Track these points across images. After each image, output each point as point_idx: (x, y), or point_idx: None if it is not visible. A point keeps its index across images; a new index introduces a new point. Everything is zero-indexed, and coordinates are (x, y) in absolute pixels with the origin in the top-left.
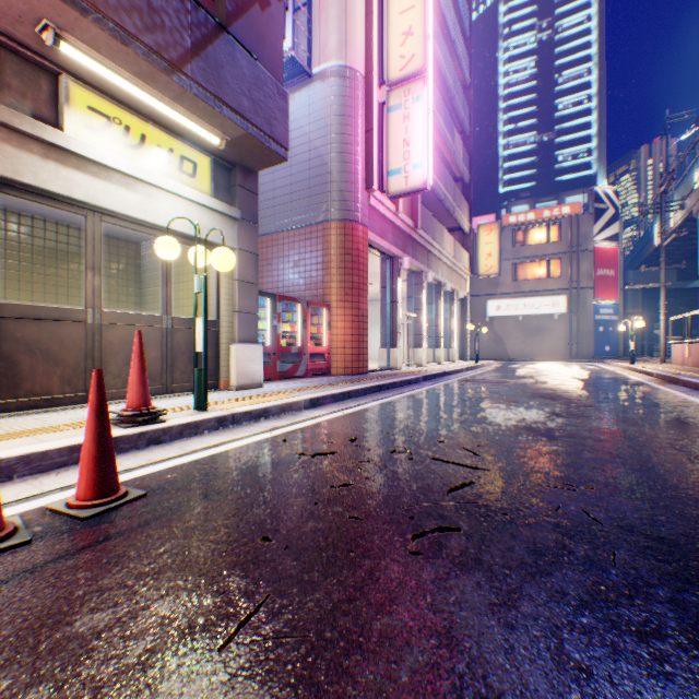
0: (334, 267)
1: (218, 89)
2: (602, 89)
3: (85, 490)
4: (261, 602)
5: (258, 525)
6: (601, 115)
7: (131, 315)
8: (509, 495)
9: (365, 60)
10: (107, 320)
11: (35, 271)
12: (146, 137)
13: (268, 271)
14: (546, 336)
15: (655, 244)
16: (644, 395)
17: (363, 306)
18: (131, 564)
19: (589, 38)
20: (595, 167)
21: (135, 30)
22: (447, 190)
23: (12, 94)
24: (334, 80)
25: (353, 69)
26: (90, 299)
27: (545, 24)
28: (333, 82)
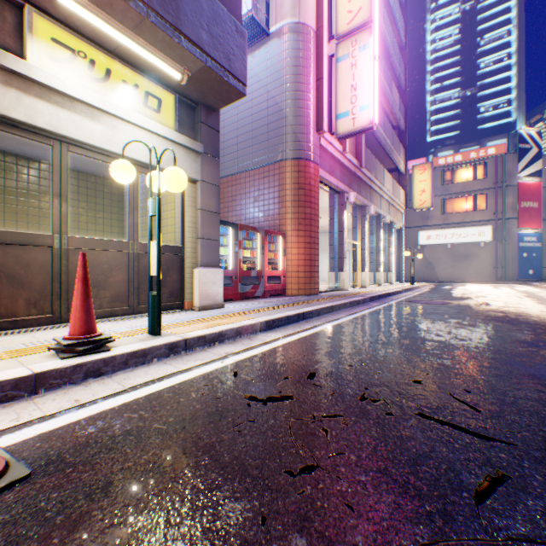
0: (289, 200)
1: (177, 19)
2: (521, 46)
3: None
4: None
5: None
6: (520, 69)
7: (98, 240)
8: None
9: (316, 17)
10: (74, 245)
11: (30, 205)
12: (111, 71)
13: (232, 206)
14: (473, 262)
15: None
16: None
17: (314, 234)
18: None
19: (508, 4)
20: (515, 115)
21: None
22: (386, 135)
23: None
24: (289, 35)
25: (305, 24)
26: (56, 225)
27: None
28: (288, 37)
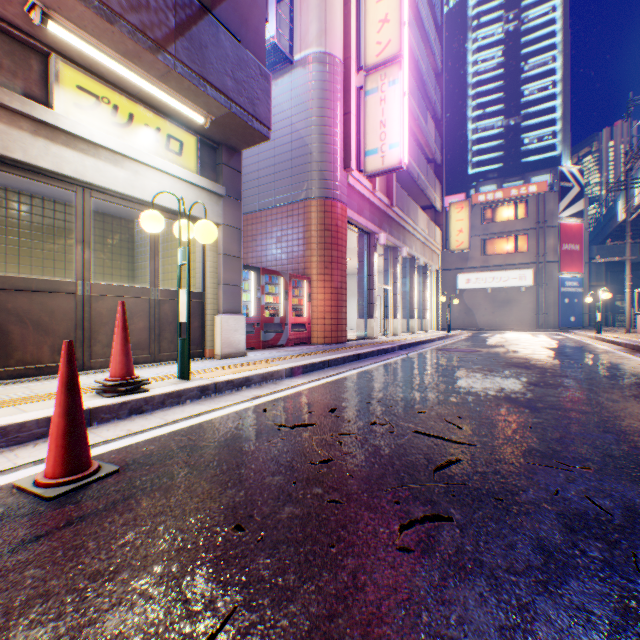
0: (314, 242)
1: (203, 68)
2: (566, 75)
3: (53, 467)
4: (226, 617)
5: (231, 510)
6: (565, 99)
7: (120, 287)
8: (500, 476)
9: (343, 47)
10: (96, 292)
11: (34, 246)
12: (134, 116)
13: (252, 246)
14: (514, 308)
15: (619, 220)
16: (618, 365)
17: (341, 279)
18: (87, 558)
19: (553, 28)
20: (560, 149)
21: (121, 8)
22: (420, 170)
23: (3, 73)
24: (314, 66)
25: (332, 55)
26: (79, 272)
27: (512, 16)
28: (313, 68)
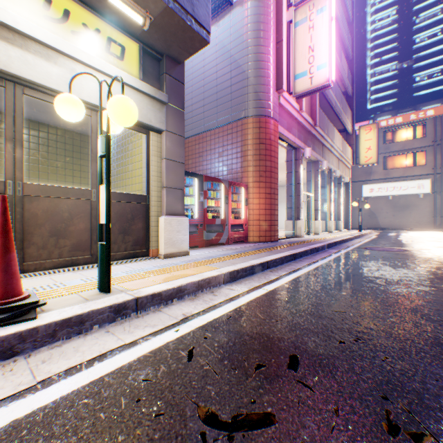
0: (250, 154)
1: None
2: None
3: None
4: None
5: None
6: None
7: (57, 187)
8: None
9: None
10: (30, 192)
11: None
12: (70, 13)
13: (199, 162)
14: (412, 211)
15: None
16: None
17: (274, 186)
18: None
19: None
20: None
21: None
22: (336, 99)
23: None
24: (250, 2)
25: None
26: (9, 171)
27: None
28: (250, 4)
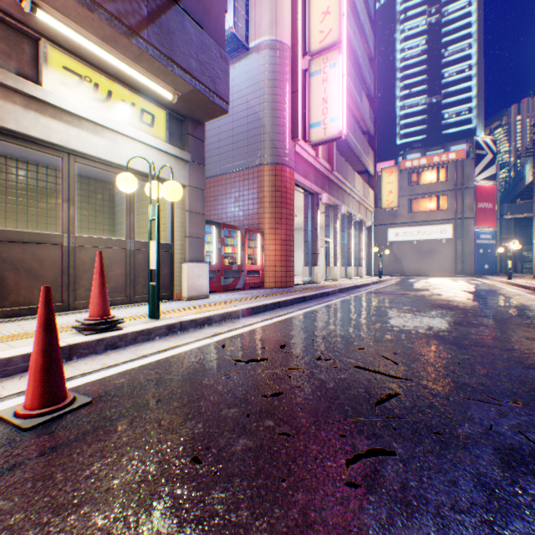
0: (267, 201)
1: (171, 51)
2: (480, 59)
3: (32, 400)
4: None
5: (189, 442)
6: (479, 80)
7: (100, 239)
8: (436, 410)
9: (291, 35)
10: (80, 243)
11: (29, 205)
12: (112, 92)
13: (214, 205)
14: (436, 257)
15: (526, 182)
16: (530, 306)
17: (290, 232)
18: (53, 491)
19: (469, 20)
20: (475, 122)
21: None
22: (356, 141)
23: None
24: (267, 51)
25: (282, 42)
26: (65, 226)
27: (434, 10)
28: (266, 53)
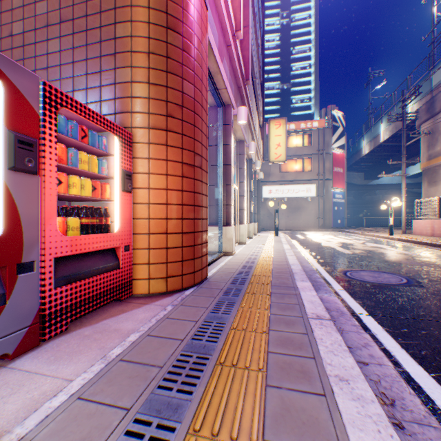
0: (142, 48)
1: None
2: (317, 61)
3: None
4: None
5: None
6: (316, 77)
7: None
8: None
9: None
10: None
11: None
12: None
13: None
14: (303, 213)
15: (363, 153)
16: None
17: (201, 149)
18: None
19: (310, 29)
20: (313, 109)
21: None
22: (256, 72)
23: None
24: None
25: None
26: None
27: (285, 14)
28: None
